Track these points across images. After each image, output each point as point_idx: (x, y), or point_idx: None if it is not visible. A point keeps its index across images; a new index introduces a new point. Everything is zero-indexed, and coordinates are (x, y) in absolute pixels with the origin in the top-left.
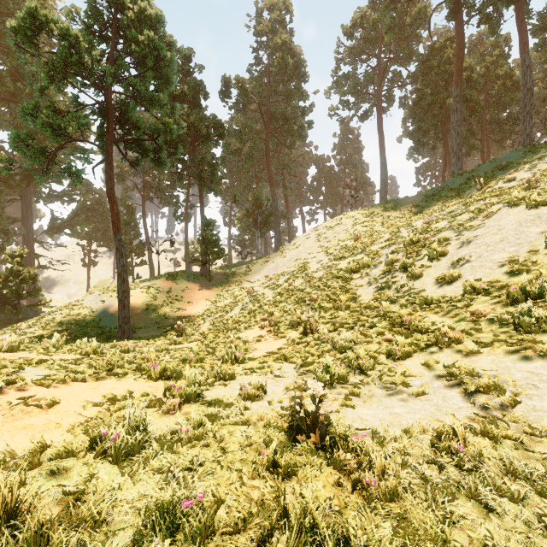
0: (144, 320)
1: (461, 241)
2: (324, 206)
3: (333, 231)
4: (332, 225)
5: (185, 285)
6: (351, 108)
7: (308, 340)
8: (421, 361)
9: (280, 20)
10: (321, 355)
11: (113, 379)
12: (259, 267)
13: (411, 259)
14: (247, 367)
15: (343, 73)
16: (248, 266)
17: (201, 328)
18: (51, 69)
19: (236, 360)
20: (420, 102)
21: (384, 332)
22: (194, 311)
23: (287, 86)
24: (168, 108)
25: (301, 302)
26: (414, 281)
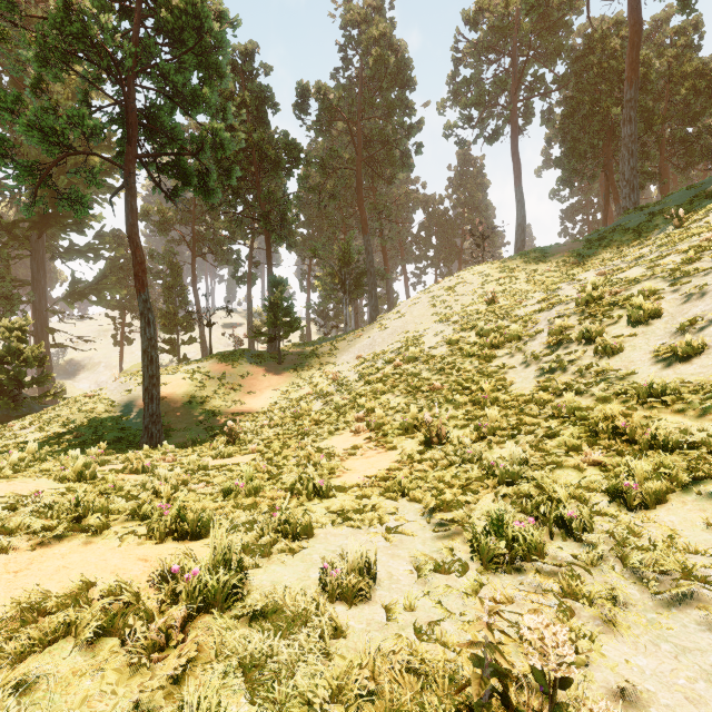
0: (185, 419)
1: (686, 292)
2: (435, 263)
3: (454, 292)
4: (451, 284)
5: (244, 368)
6: (475, 126)
7: (436, 457)
8: (698, 513)
9: (377, 6)
10: (467, 487)
11: (74, 542)
12: (348, 343)
13: (597, 324)
14: (335, 510)
15: (463, 78)
16: (333, 343)
17: (264, 431)
18: (43, 46)
19: (315, 491)
20: (572, 113)
21: (581, 446)
22: (256, 405)
23: (387, 96)
24: (218, 111)
25: (415, 392)
26: (610, 358)
